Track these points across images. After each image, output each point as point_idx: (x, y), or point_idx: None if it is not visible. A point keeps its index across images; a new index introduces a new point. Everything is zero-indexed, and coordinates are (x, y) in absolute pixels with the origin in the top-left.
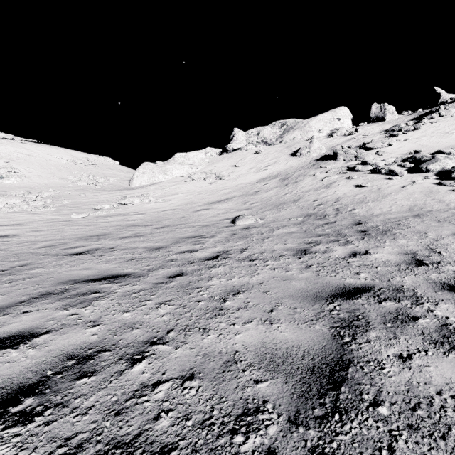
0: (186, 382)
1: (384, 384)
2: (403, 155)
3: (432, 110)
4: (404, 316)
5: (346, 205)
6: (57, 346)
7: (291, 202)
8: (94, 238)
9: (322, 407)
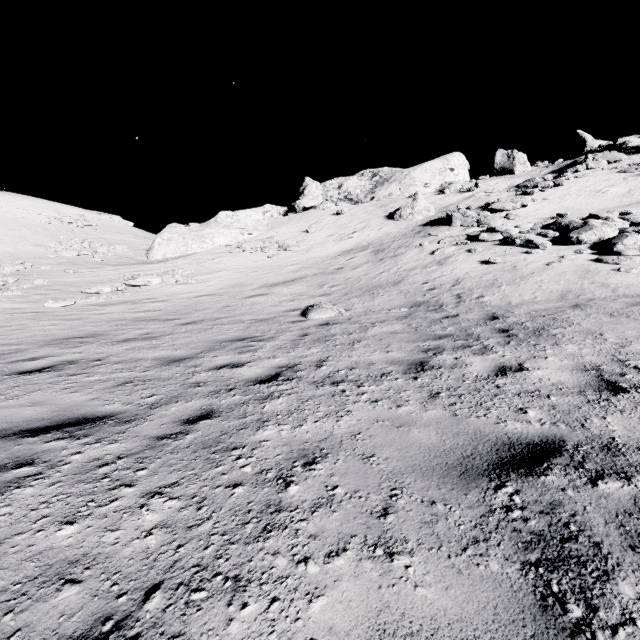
0: None
1: None
2: (543, 220)
3: (577, 160)
4: None
5: (470, 290)
6: None
7: (389, 284)
8: (73, 342)
9: None
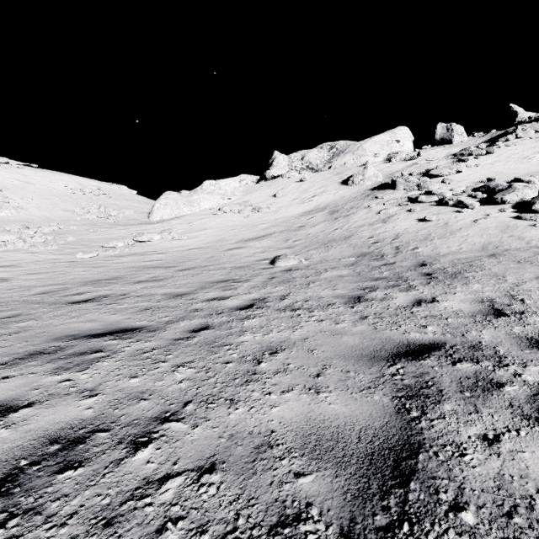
0: (204, 475)
1: (466, 477)
2: (474, 183)
3: (508, 131)
4: (485, 381)
5: (407, 243)
6: (39, 424)
7: (341, 239)
8: (102, 282)
9: (385, 512)
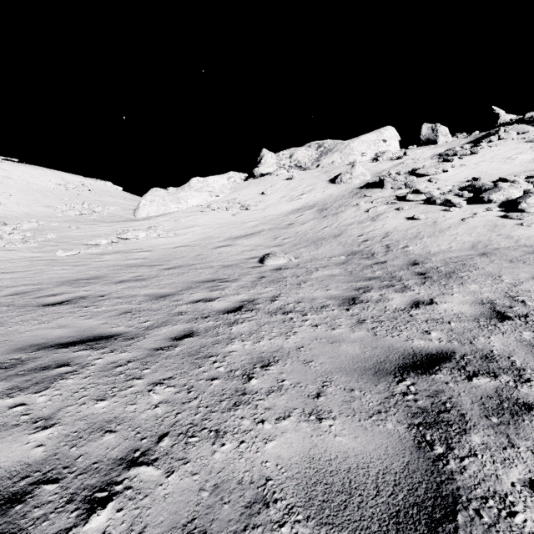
0: None
1: None
2: (460, 183)
3: (491, 132)
4: (510, 402)
5: (397, 242)
6: None
7: (331, 237)
8: (81, 282)
9: None
